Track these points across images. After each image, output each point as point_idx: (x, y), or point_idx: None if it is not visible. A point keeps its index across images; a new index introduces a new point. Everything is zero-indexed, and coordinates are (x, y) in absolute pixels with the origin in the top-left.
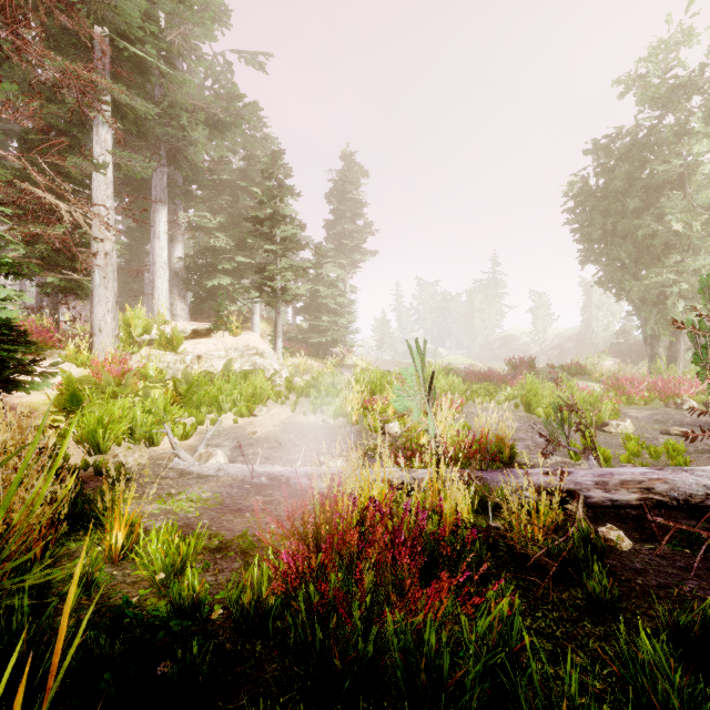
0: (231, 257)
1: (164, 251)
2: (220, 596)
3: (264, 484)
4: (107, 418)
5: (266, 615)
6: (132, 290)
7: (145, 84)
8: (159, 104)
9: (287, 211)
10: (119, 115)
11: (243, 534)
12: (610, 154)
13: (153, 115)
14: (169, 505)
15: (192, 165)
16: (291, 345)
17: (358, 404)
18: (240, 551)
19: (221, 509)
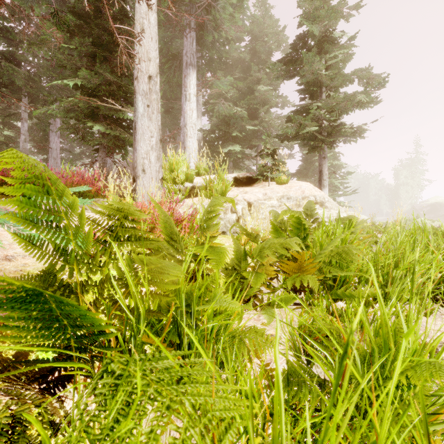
0: (241, 127)
1: (193, 112)
2: None
3: None
4: None
5: None
6: None
7: None
8: None
9: (336, 35)
10: None
11: None
12: None
13: None
14: None
15: (217, 30)
16: None
17: None
18: None
19: None
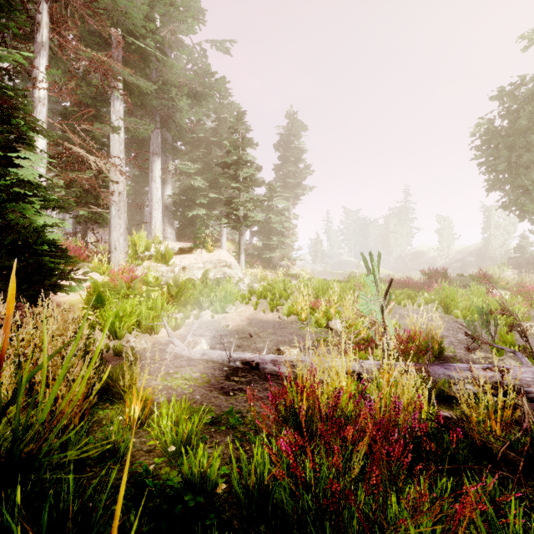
0: (205, 194)
1: (159, 190)
2: (222, 471)
3: (238, 367)
4: (121, 313)
5: (268, 497)
6: (136, 220)
7: (146, 68)
8: (155, 83)
9: (248, 157)
10: (128, 93)
11: (229, 410)
12: (515, 99)
13: (151, 92)
14: (169, 382)
15: (178, 127)
16: (249, 259)
17: (306, 305)
18: (229, 426)
19: (208, 387)
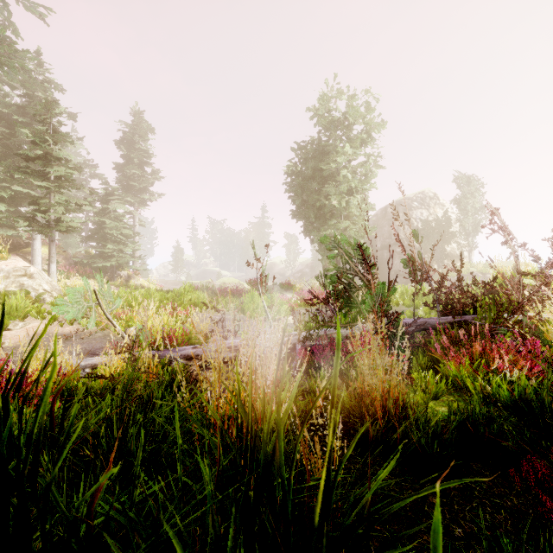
0: (6, 186)
1: None
2: None
3: None
4: None
5: None
6: None
7: None
8: None
9: (62, 154)
10: None
11: None
12: (306, 153)
13: None
14: None
15: None
16: (76, 268)
17: (113, 315)
18: None
19: None
